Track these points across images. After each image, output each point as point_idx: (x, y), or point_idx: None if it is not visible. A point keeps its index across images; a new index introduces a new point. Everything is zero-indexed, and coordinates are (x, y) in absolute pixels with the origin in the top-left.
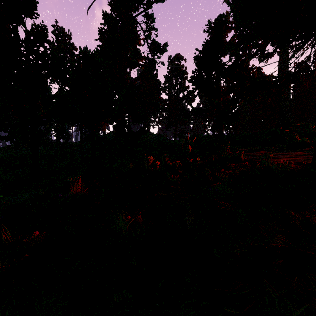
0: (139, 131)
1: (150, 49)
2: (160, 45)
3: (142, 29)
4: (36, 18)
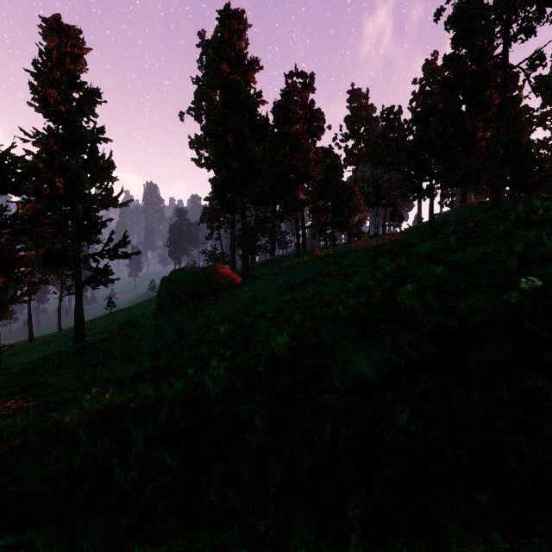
0: (540, 180)
1: (535, 90)
2: None
3: (523, 71)
4: (433, 116)
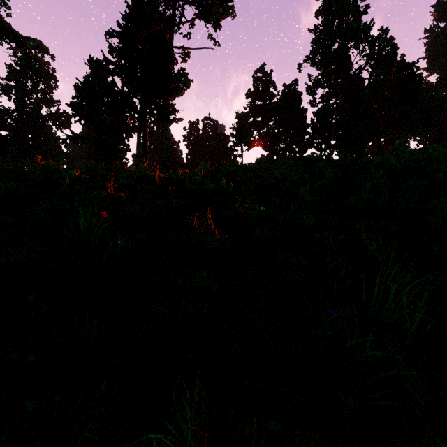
0: (4, 140)
1: None
2: (18, 35)
3: None
4: None
